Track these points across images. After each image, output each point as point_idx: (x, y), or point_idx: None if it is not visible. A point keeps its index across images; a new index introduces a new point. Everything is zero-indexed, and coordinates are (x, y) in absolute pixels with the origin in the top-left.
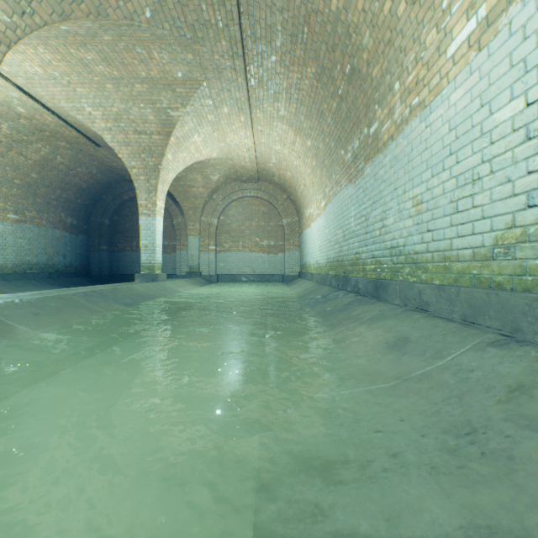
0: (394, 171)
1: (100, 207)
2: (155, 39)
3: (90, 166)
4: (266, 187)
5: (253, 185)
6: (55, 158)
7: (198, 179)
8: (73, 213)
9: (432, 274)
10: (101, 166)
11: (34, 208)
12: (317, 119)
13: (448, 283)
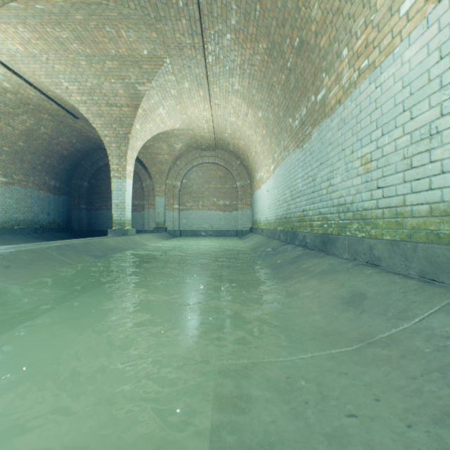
0: (342, 133)
1: (80, 171)
2: (122, 18)
3: (70, 136)
4: (222, 155)
5: (211, 153)
6: (39, 129)
7: (164, 147)
8: (56, 176)
9: (382, 230)
10: (80, 136)
11: (21, 172)
12: (267, 92)
13: (401, 239)
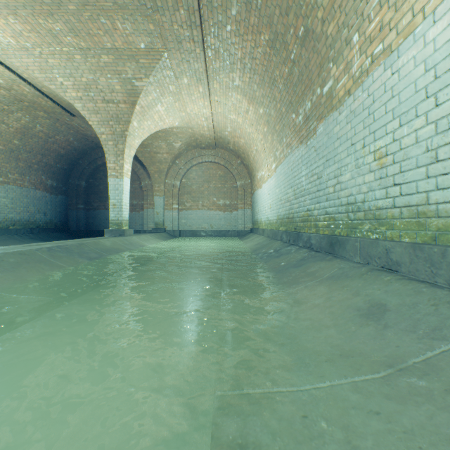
0: (351, 126)
1: (77, 171)
2: (118, 8)
3: (67, 135)
4: (222, 154)
5: (211, 151)
6: (35, 126)
7: (163, 146)
8: (53, 175)
9: (400, 231)
10: (77, 135)
11: (16, 171)
12: (269, 87)
13: (423, 241)
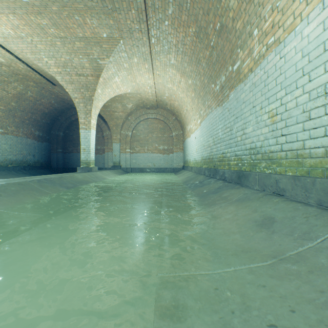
0: (253, 93)
1: (57, 124)
2: (87, 9)
3: (50, 98)
4: (162, 112)
5: (154, 111)
6: (27, 93)
7: (119, 107)
8: (39, 128)
9: (286, 167)
10: (57, 98)
11: (13, 124)
12: (195, 65)
13: (301, 174)
